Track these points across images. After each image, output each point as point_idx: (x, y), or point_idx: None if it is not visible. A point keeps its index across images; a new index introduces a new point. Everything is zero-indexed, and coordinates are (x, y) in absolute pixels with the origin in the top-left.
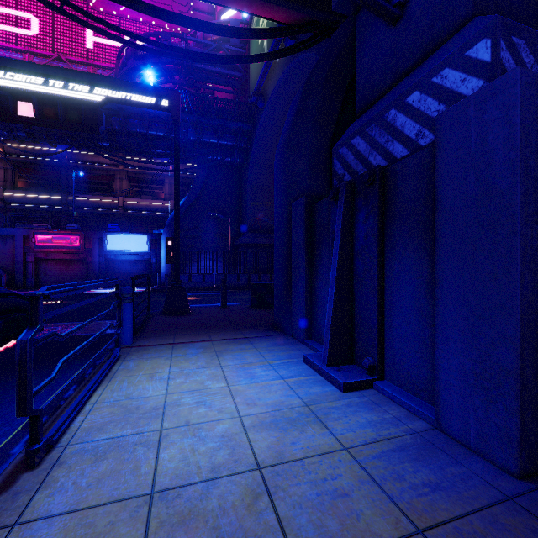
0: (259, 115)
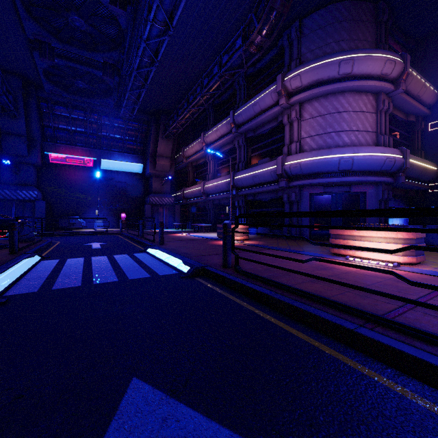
0: None
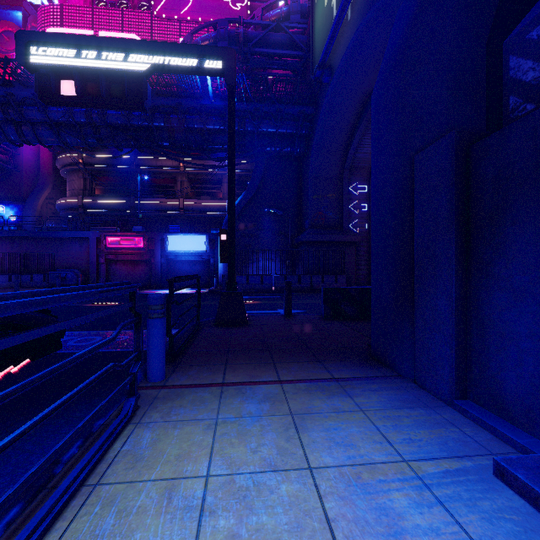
0: (323, 93)
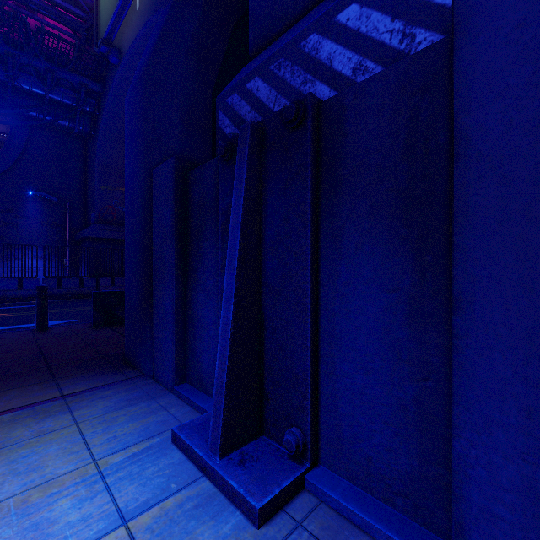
0: (112, 74)
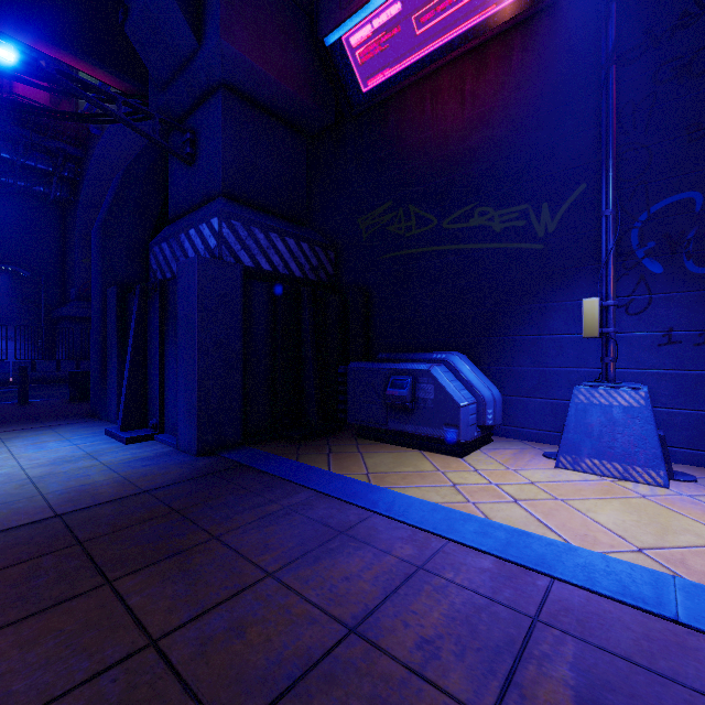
0: (94, 142)
